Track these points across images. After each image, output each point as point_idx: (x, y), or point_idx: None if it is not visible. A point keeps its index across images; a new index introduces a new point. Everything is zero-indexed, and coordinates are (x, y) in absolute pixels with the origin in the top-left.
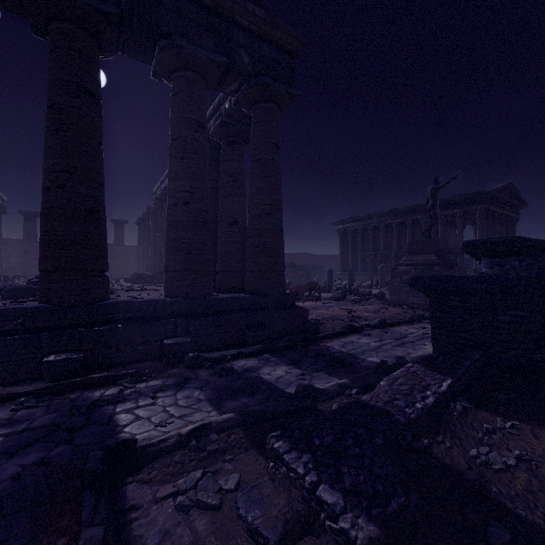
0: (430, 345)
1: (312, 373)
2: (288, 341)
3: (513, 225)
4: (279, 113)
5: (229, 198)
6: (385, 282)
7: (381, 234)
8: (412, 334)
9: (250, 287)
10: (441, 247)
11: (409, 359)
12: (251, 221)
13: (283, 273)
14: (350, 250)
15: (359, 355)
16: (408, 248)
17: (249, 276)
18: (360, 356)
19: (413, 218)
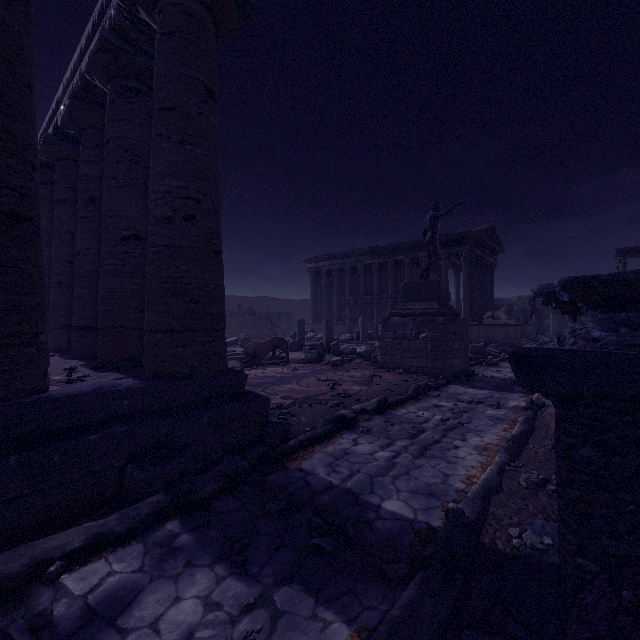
0: (465, 447)
1: (273, 590)
2: (225, 477)
3: (492, 271)
4: (214, 32)
5: (122, 191)
6: (367, 334)
7: (360, 276)
8: (427, 421)
9: (151, 362)
10: (442, 292)
11: (466, 509)
12: (153, 230)
13: (222, 333)
14: (324, 295)
15: (366, 494)
16: (403, 292)
17: (148, 340)
18: (368, 497)
19: (396, 258)
